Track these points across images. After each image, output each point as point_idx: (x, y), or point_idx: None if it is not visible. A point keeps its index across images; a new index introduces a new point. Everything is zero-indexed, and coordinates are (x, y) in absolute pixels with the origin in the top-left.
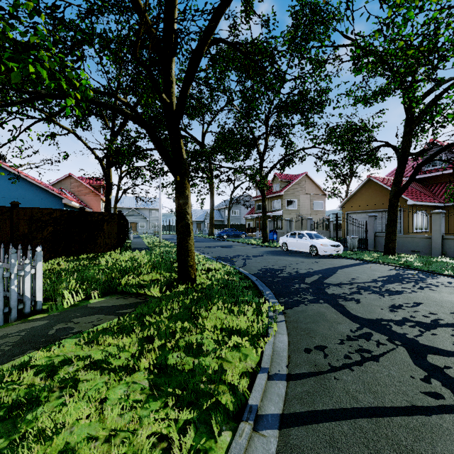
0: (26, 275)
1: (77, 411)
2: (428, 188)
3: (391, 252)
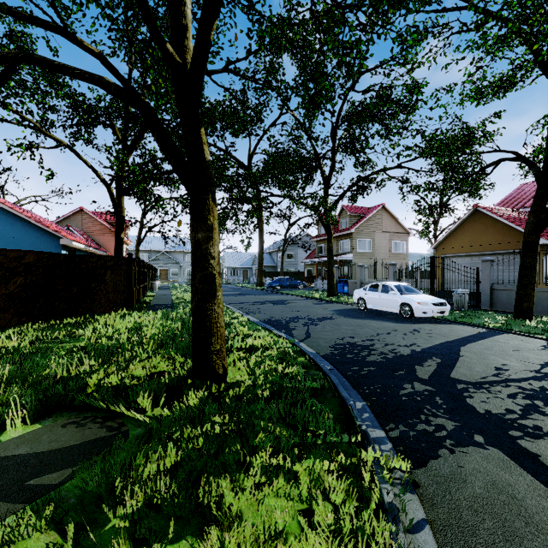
0: None
1: None
2: None
3: (527, 315)
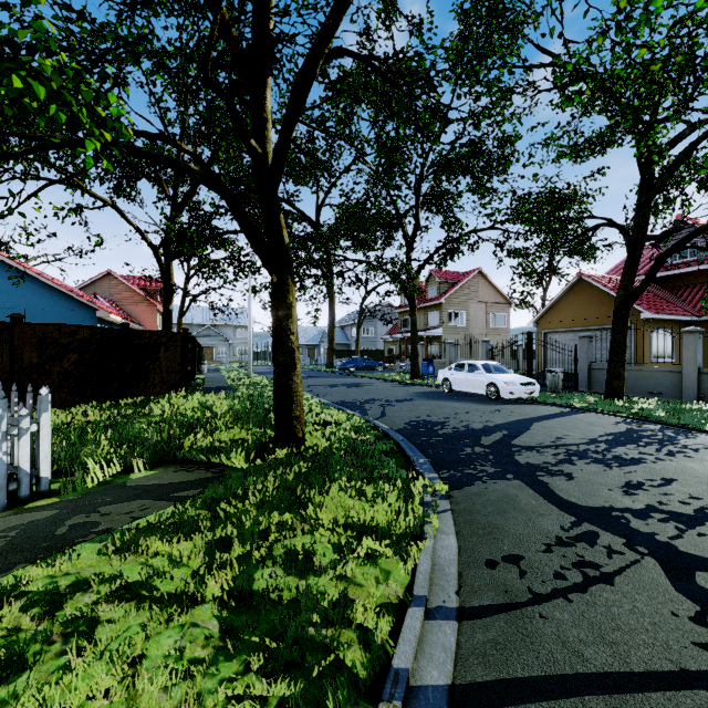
0: (22, 435)
1: (90, 682)
2: (673, 292)
3: (618, 395)
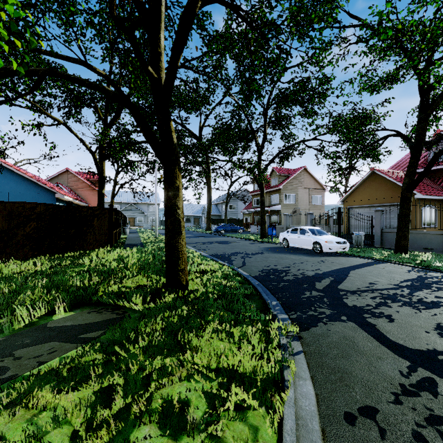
0: None
1: None
2: (434, 181)
3: (404, 250)
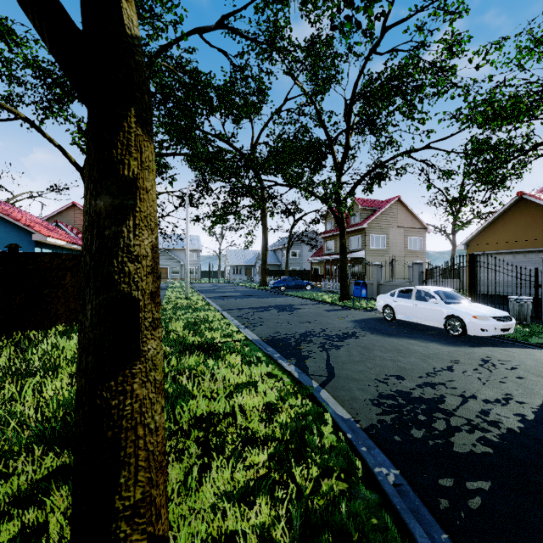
0: None
1: None
2: None
3: None
